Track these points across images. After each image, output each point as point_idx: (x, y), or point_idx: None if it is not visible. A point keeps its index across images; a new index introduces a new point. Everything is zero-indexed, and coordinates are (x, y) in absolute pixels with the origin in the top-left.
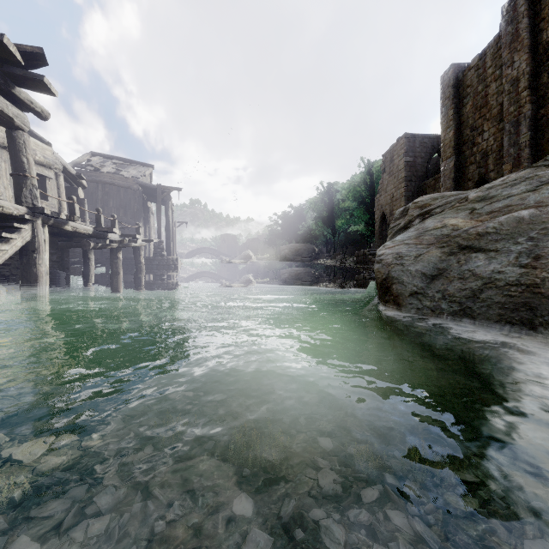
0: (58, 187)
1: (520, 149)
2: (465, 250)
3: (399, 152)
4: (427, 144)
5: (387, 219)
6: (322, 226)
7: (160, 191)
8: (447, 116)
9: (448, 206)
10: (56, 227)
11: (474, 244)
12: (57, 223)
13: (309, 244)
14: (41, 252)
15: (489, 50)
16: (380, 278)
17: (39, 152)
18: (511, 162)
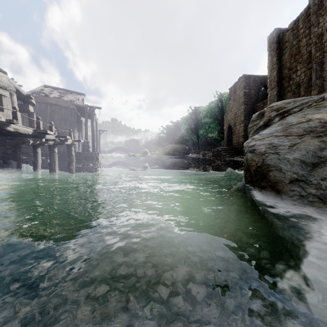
0: (12, 103)
1: (323, 80)
2: None
3: (240, 86)
4: (257, 81)
5: (232, 128)
6: (190, 133)
7: (87, 109)
8: (272, 61)
9: (305, 105)
10: None
11: None
12: None
13: (182, 144)
14: None
15: (301, 17)
16: (254, 165)
17: None
18: (317, 89)
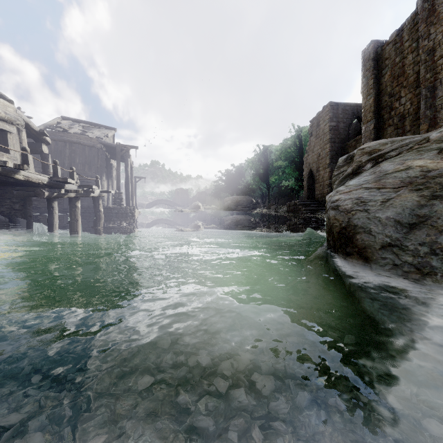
0: (21, 141)
1: (436, 111)
2: None
3: (324, 118)
4: (348, 111)
5: (314, 174)
6: (258, 181)
7: (120, 149)
8: (367, 85)
9: (405, 148)
10: (5, 176)
11: None
12: (5, 171)
13: (247, 196)
14: None
15: (406, 26)
16: (338, 226)
17: None
18: (428, 123)
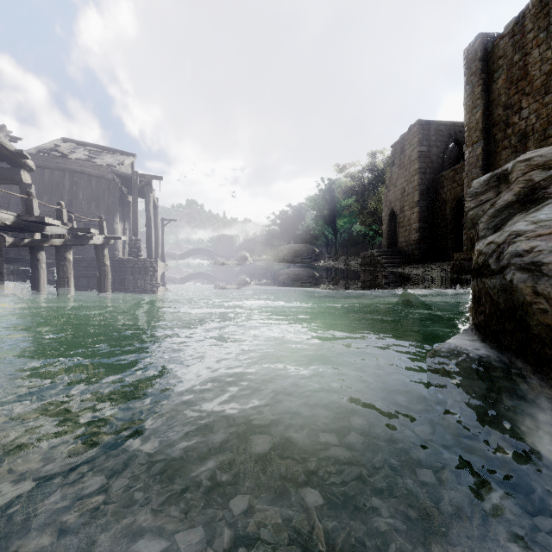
0: None
1: None
2: None
3: (411, 141)
4: (443, 132)
5: (397, 216)
6: (322, 225)
7: (137, 180)
8: (473, 94)
9: None
10: None
11: None
12: None
13: (308, 244)
14: None
15: (529, 10)
16: (547, 311)
17: None
18: None
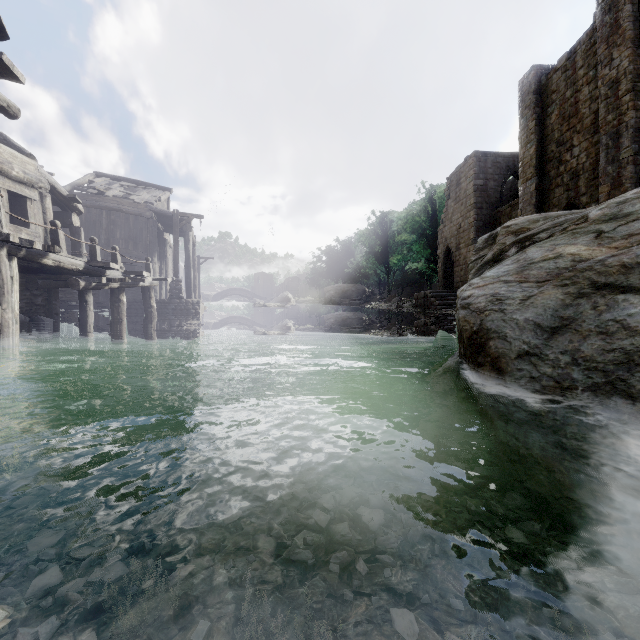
0: (44, 211)
1: (620, 167)
2: (604, 290)
3: (467, 173)
4: (501, 164)
5: (452, 254)
6: (374, 262)
7: (178, 219)
8: (527, 128)
9: (558, 229)
10: (30, 261)
11: (619, 281)
12: (30, 255)
13: (358, 284)
14: (6, 293)
15: (580, 46)
16: (468, 330)
17: (16, 165)
18: (609, 183)
